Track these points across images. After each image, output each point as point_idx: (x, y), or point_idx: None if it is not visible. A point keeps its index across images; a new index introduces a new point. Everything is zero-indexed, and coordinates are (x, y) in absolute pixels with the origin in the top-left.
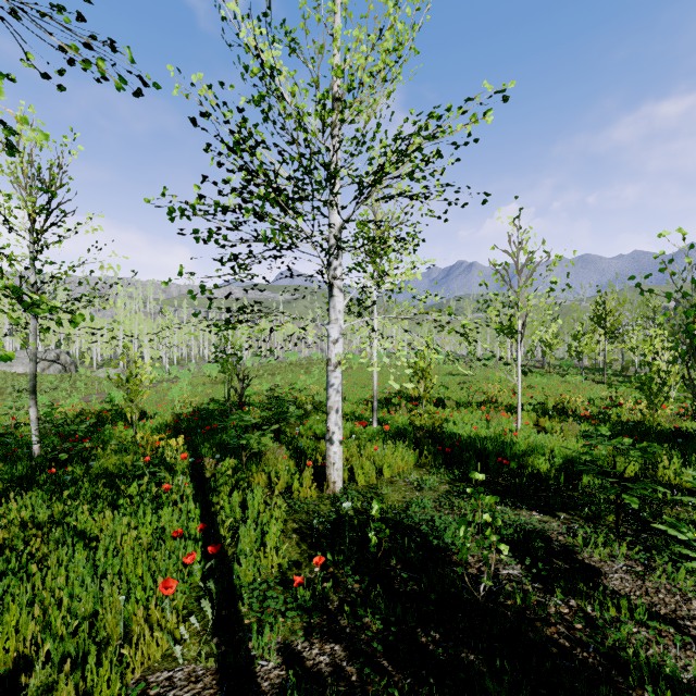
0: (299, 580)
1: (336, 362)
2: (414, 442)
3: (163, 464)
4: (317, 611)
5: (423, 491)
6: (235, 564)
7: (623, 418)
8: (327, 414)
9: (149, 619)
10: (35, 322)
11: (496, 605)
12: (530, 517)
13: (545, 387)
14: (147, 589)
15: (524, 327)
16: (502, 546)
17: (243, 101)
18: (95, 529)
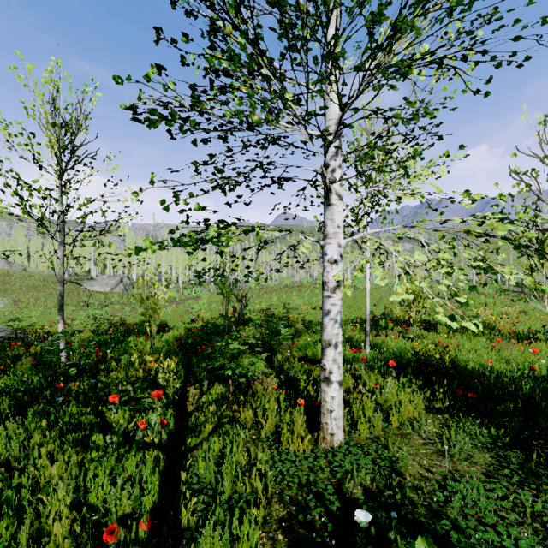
0: None
1: (334, 286)
2: (418, 375)
3: (156, 385)
4: None
5: (454, 459)
6: None
7: None
8: (323, 349)
9: None
10: (62, 248)
11: None
12: None
13: (540, 313)
14: None
15: None
16: None
17: None
18: (43, 484)
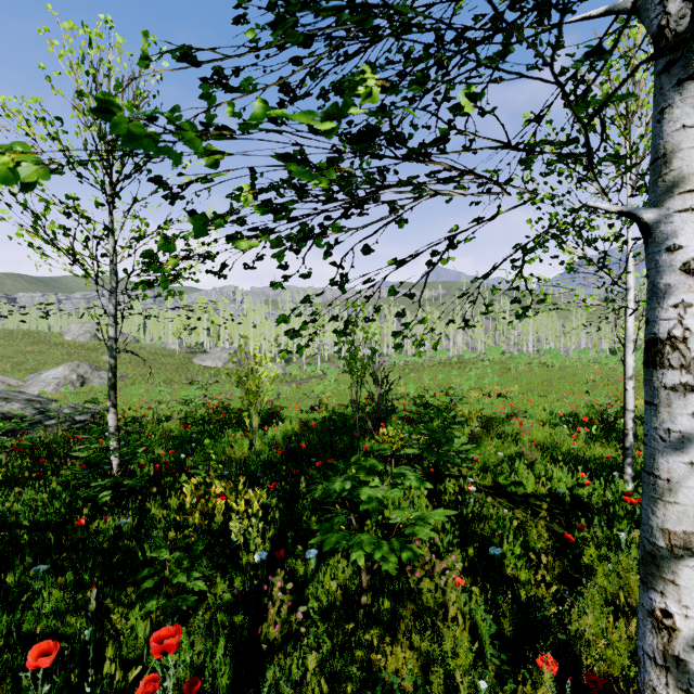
0: None
1: None
2: None
3: (228, 540)
4: None
5: None
6: None
7: None
8: (658, 560)
9: None
10: (113, 300)
11: None
12: None
13: None
14: None
15: None
16: None
17: None
18: None
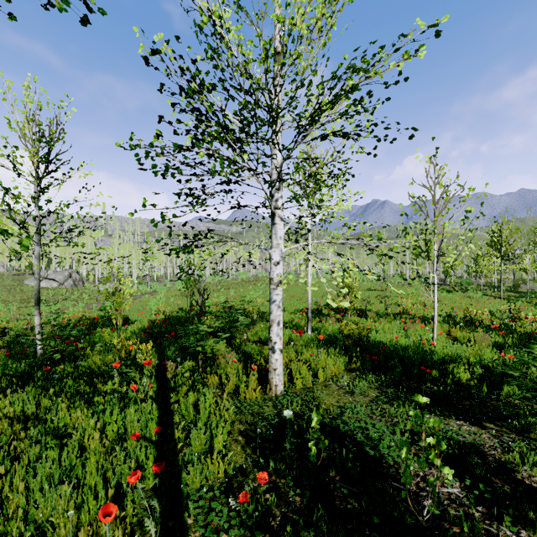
0: (242, 497)
1: (277, 281)
2: (344, 348)
3: (135, 365)
4: (259, 531)
5: (354, 395)
6: (183, 473)
7: (525, 329)
8: (270, 326)
9: (99, 530)
10: (38, 248)
11: (444, 535)
12: (458, 427)
13: (450, 301)
14: (99, 499)
15: (440, 251)
16: (446, 470)
17: (198, 59)
18: (69, 425)
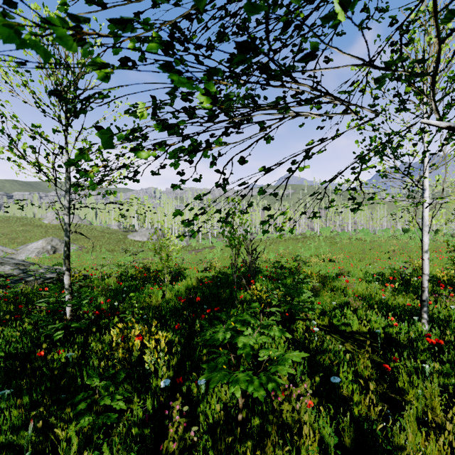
0: None
1: None
2: None
3: (143, 368)
4: None
5: None
6: None
7: None
8: None
9: None
10: (67, 197)
11: None
12: None
13: None
14: None
15: None
16: None
17: None
18: None
